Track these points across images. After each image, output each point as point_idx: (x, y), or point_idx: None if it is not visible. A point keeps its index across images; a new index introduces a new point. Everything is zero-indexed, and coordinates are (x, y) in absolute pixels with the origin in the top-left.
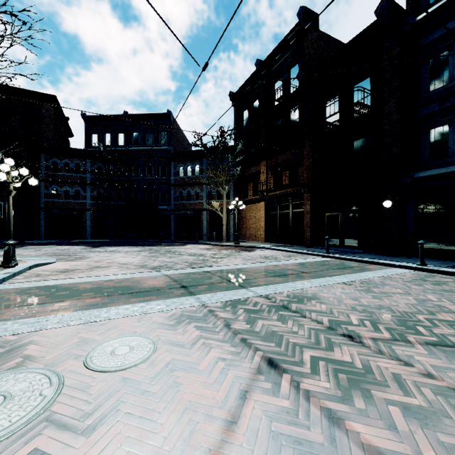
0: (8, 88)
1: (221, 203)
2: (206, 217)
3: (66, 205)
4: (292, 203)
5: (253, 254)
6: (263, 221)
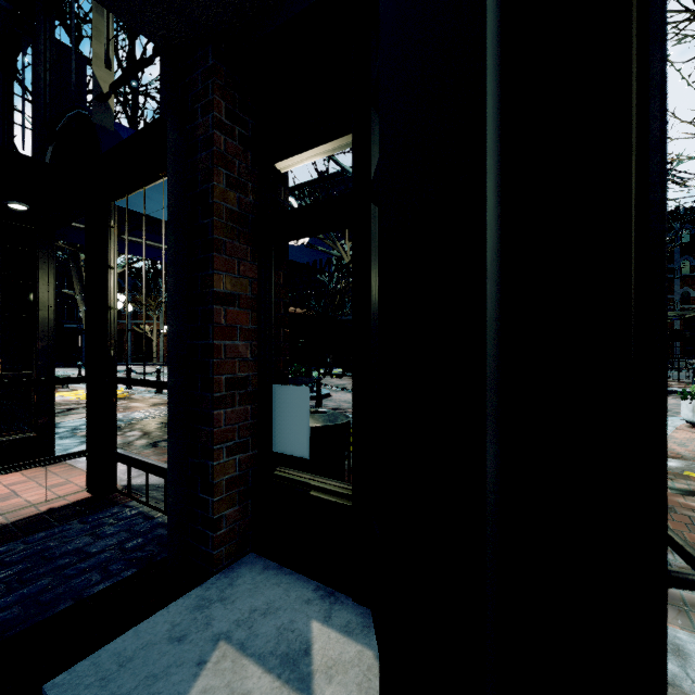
0: None
1: (149, 324)
2: (131, 338)
3: None
4: None
5: None
6: None
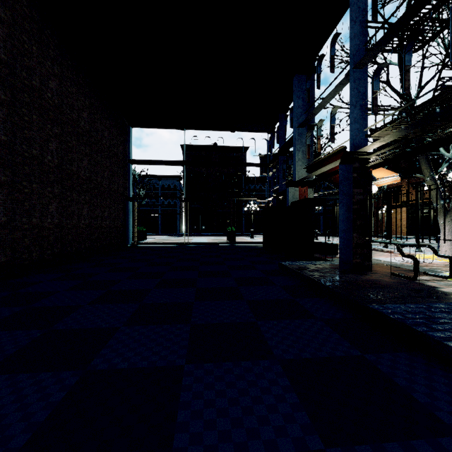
0: (227, 147)
1: None
2: None
3: (254, 212)
4: (433, 209)
5: (412, 240)
6: (405, 221)
